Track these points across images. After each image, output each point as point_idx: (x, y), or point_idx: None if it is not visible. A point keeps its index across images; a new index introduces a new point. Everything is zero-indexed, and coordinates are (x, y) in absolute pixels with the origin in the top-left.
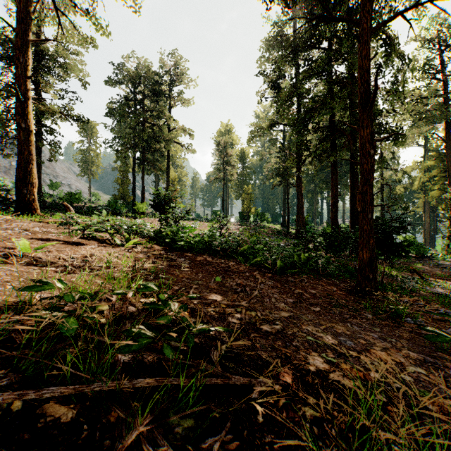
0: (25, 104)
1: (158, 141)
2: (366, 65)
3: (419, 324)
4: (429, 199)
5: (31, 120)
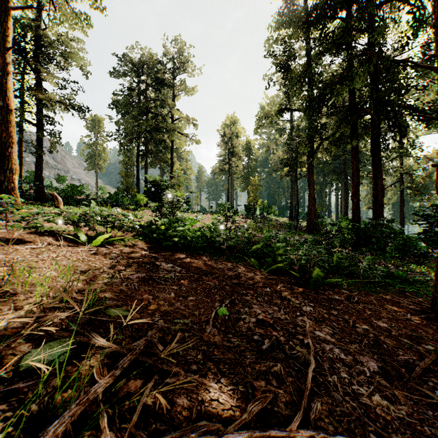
0: (4, 79)
1: (161, 131)
2: None
3: None
4: None
5: (11, 97)
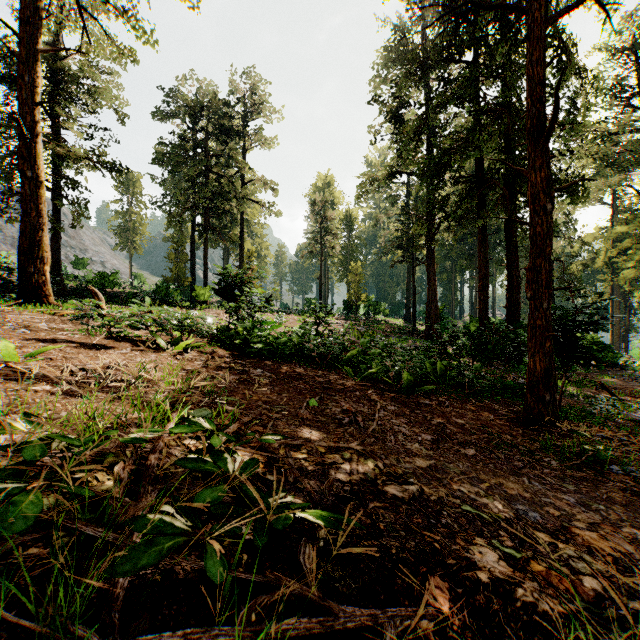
0: (32, 143)
1: (227, 199)
2: (540, 75)
3: (634, 476)
4: (620, 281)
5: (41, 166)
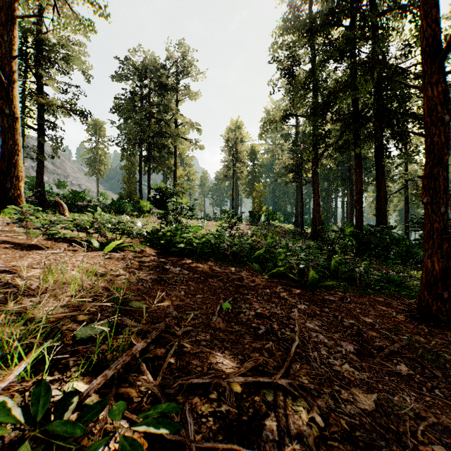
0: (10, 88)
1: (164, 136)
2: None
3: None
4: None
5: (17, 105)
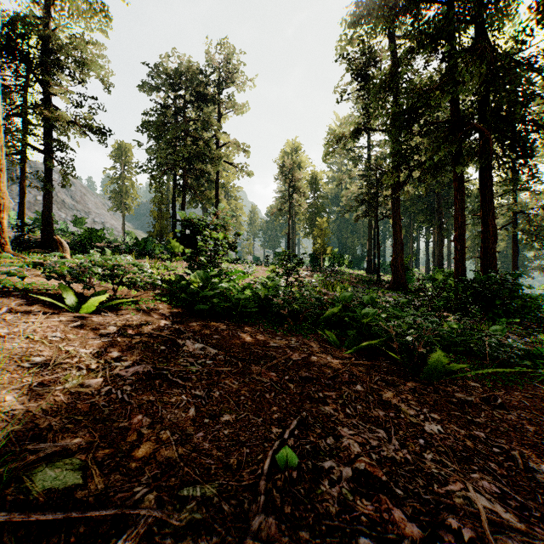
0: None
1: (203, 160)
2: None
3: None
4: None
5: None
